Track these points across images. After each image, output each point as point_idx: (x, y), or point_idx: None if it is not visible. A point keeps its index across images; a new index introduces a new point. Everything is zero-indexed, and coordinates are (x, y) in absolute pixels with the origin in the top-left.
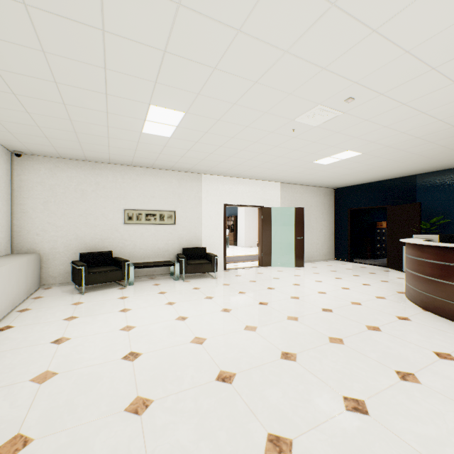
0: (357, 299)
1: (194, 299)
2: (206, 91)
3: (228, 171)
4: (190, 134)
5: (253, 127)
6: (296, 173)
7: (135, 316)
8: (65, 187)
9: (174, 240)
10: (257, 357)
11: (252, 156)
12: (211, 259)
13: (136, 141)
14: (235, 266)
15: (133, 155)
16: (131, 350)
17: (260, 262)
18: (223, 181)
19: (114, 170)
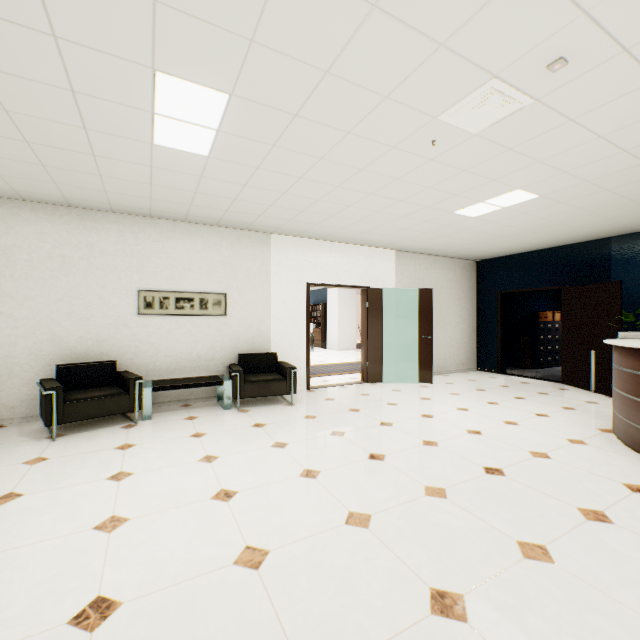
0: (539, 444)
1: (252, 449)
2: (267, 33)
3: (313, 228)
4: (244, 149)
5: (360, 134)
6: (423, 233)
7: (134, 491)
8: (31, 251)
9: (224, 342)
10: (378, 609)
11: (355, 199)
12: (284, 373)
13: (147, 165)
14: (325, 382)
15: (148, 196)
16: (99, 593)
17: (364, 375)
18: (306, 247)
19: (121, 224)
